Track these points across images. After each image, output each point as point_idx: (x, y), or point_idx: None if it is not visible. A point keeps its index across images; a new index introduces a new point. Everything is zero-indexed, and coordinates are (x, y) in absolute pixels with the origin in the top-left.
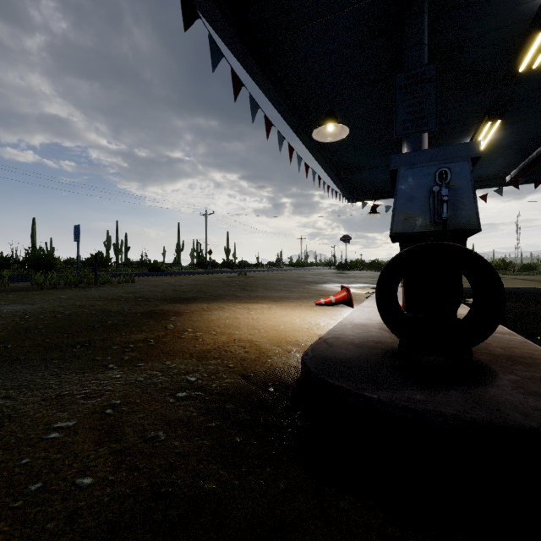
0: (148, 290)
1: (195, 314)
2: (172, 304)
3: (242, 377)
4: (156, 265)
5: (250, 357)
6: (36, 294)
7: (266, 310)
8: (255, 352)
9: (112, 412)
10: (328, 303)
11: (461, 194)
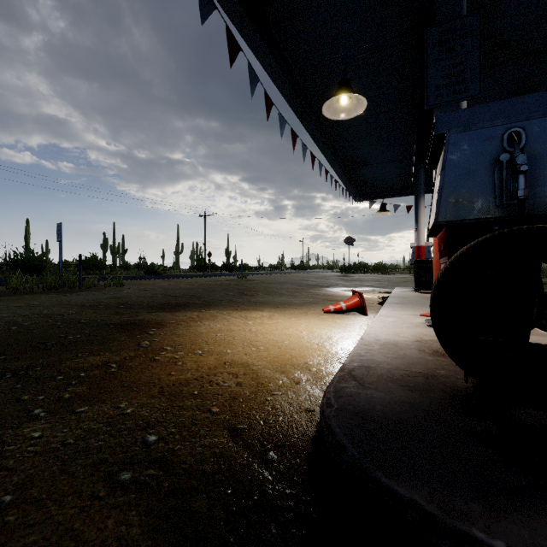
0: (135, 295)
1: (181, 326)
2: (156, 313)
3: (228, 432)
4: (153, 268)
5: (243, 392)
6: (5, 300)
7: (267, 320)
8: (251, 383)
9: None
10: (338, 310)
11: (541, 164)
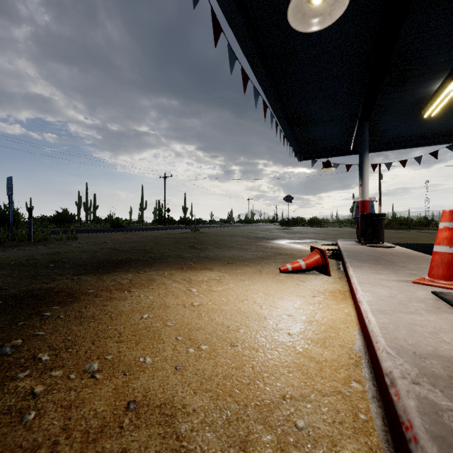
0: (79, 249)
1: (99, 299)
2: (79, 276)
3: None
4: (118, 222)
5: None
6: None
7: (215, 284)
8: None
9: None
10: (296, 269)
11: None
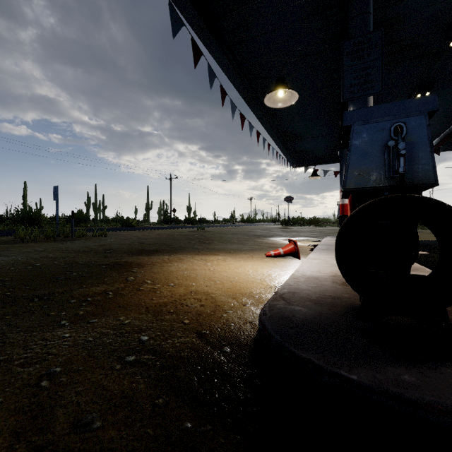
0: (117, 243)
1: (156, 266)
2: (136, 256)
3: (196, 335)
4: (128, 221)
5: (206, 311)
6: (16, 247)
7: (222, 262)
8: (211, 305)
9: (47, 385)
10: (277, 254)
11: (417, 149)
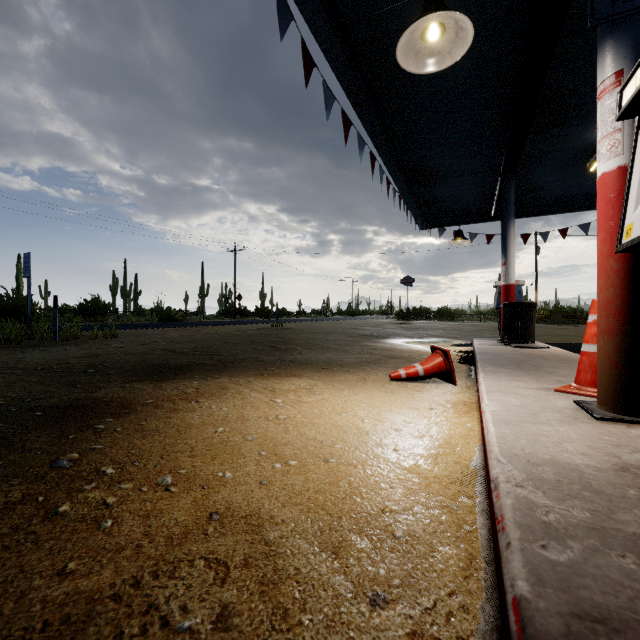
0: (123, 351)
1: (160, 410)
2: (131, 384)
3: None
4: (170, 314)
5: None
6: None
7: (306, 394)
8: (255, 610)
9: None
10: (412, 376)
11: None
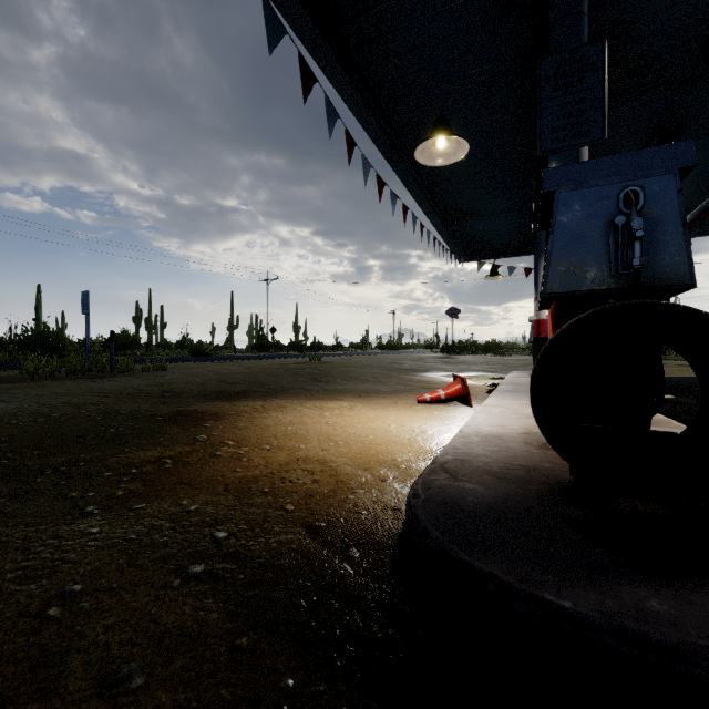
0: (182, 381)
1: (243, 418)
2: (211, 402)
3: (305, 530)
4: (201, 348)
5: (321, 490)
6: (22, 387)
7: (347, 411)
8: (329, 480)
9: (57, 614)
10: (435, 399)
11: (661, 228)
